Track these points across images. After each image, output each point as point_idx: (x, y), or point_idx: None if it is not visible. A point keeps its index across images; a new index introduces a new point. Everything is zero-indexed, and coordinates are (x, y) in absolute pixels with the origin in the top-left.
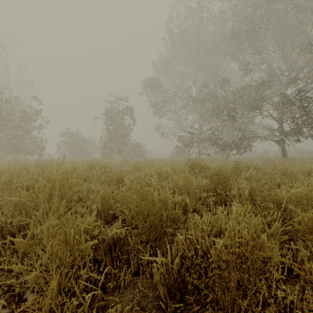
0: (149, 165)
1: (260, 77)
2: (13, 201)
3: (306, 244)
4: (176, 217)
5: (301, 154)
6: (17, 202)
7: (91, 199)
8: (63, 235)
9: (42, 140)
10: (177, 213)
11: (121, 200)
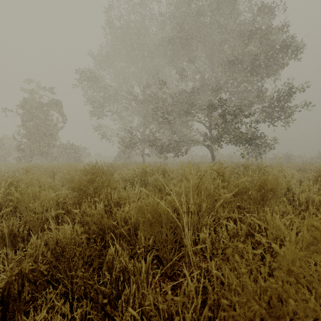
0: (50, 171)
1: (195, 86)
2: None
3: (88, 296)
4: None
5: (230, 159)
6: None
7: None
8: None
9: None
10: None
11: None
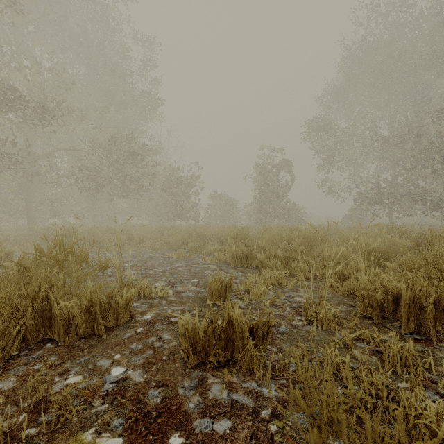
0: (333, 230)
1: None
2: (294, 244)
3: None
4: (393, 253)
5: None
6: (295, 244)
7: (317, 249)
8: (341, 253)
9: (197, 205)
10: (394, 250)
11: (350, 247)
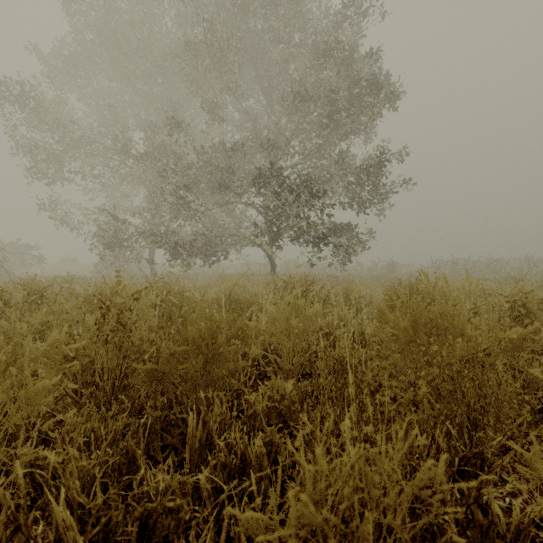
0: None
1: (245, 140)
2: None
3: None
4: None
5: (309, 269)
6: None
7: None
8: None
9: None
10: None
11: None
